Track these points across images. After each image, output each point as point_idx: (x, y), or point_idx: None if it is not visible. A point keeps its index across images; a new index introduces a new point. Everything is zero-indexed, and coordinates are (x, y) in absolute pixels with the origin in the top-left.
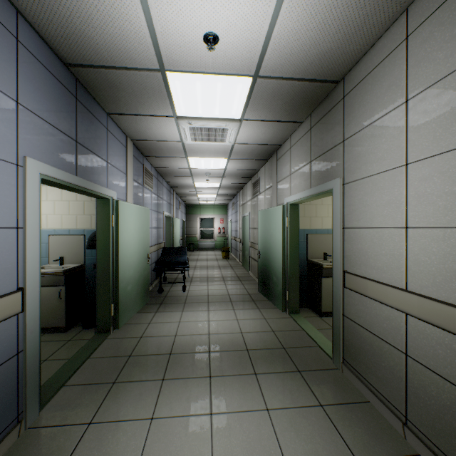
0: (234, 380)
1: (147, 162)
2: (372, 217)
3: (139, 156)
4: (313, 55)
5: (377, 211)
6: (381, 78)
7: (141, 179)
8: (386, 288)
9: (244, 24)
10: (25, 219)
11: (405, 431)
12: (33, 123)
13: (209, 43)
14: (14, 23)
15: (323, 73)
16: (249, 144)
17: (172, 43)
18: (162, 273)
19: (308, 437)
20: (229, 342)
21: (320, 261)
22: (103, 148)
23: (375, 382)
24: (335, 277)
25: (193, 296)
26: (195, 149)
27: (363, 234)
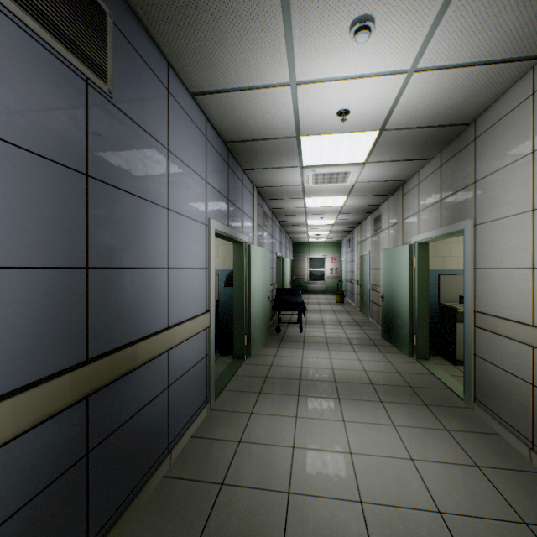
0: (361, 403)
1: (265, 204)
2: (502, 258)
3: (260, 200)
4: (439, 109)
5: (506, 252)
6: (510, 127)
7: (261, 222)
8: (514, 324)
9: (373, 100)
10: (209, 262)
11: (530, 455)
12: (211, 193)
13: (341, 115)
14: (205, 128)
15: (451, 120)
16: (371, 182)
17: (310, 119)
18: (275, 315)
19: (431, 446)
20: (353, 376)
21: (454, 305)
22: (240, 200)
23: (505, 416)
24: (466, 317)
25: (310, 337)
26: (314, 191)
27: (493, 274)
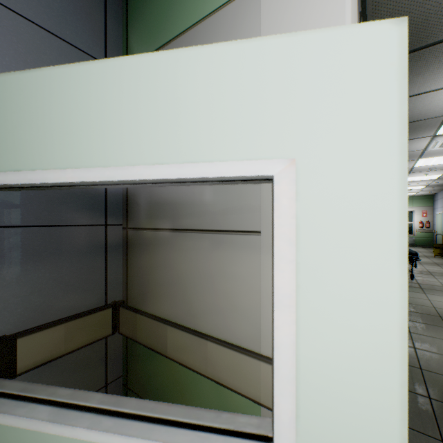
0: None
1: None
2: None
3: None
4: None
5: None
6: None
7: None
8: None
9: None
10: None
11: None
12: None
13: None
14: None
15: None
16: None
17: None
18: None
19: None
20: None
21: None
22: None
23: None
24: None
25: (425, 285)
26: (433, 152)
27: None
